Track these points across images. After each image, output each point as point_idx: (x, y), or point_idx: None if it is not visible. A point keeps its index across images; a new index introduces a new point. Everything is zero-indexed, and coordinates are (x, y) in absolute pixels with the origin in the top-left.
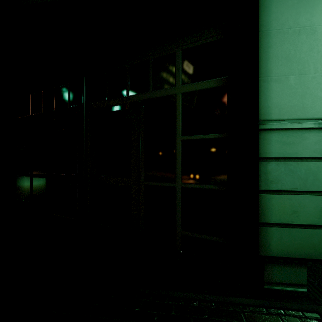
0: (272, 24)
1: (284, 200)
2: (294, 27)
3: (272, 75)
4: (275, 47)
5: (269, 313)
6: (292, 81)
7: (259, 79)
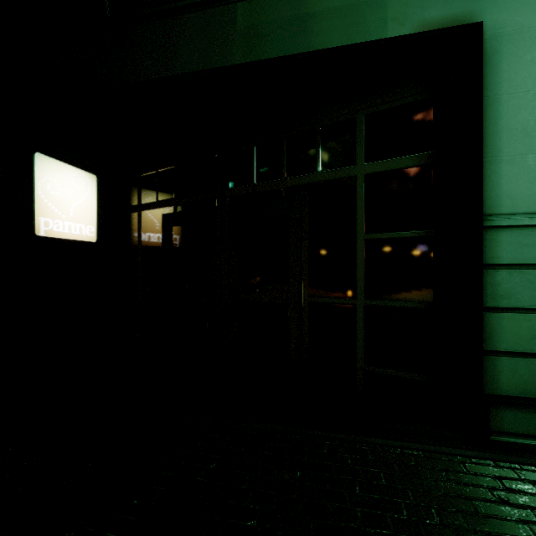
0: (503, 87)
1: (520, 321)
2: (534, 90)
3: (503, 154)
4: (507, 117)
5: (498, 466)
6: (531, 162)
7: (483, 160)
